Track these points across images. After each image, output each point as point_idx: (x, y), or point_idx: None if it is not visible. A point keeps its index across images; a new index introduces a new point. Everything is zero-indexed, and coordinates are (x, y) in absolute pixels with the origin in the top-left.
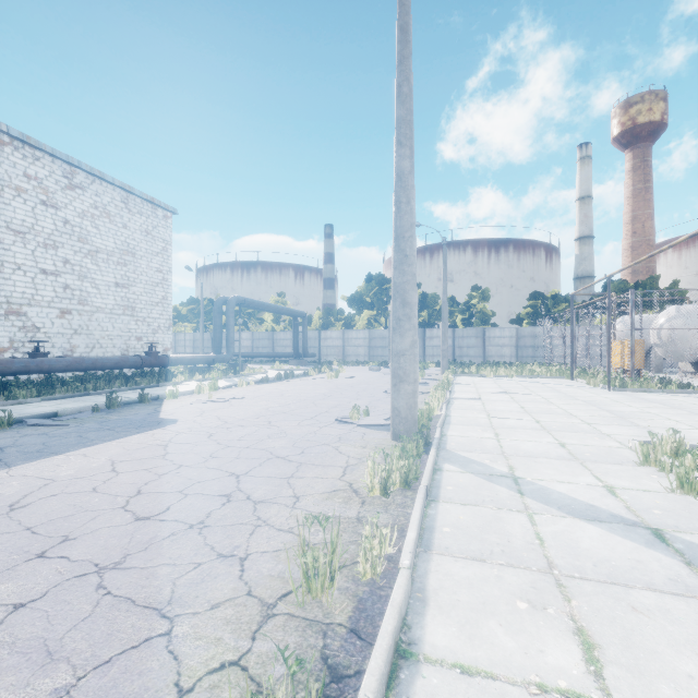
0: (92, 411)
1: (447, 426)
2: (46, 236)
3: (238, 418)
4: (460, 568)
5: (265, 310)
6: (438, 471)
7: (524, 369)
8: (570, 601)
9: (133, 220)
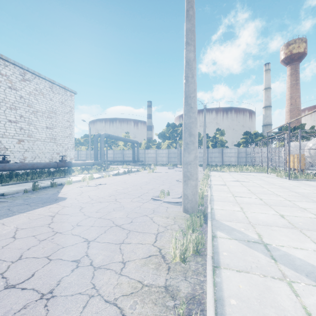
0: (24, 192)
1: (213, 202)
2: (11, 103)
3: (99, 196)
4: None
5: (119, 140)
6: (215, 238)
7: (242, 168)
8: None
9: (55, 97)
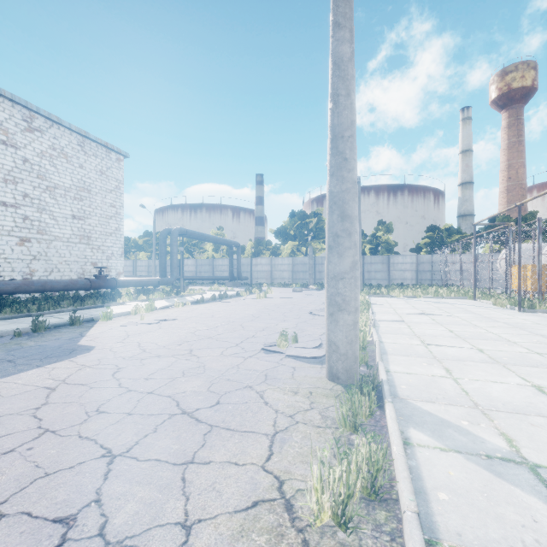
0: (15, 335)
1: (385, 358)
2: (6, 172)
3: (159, 344)
4: None
5: (205, 240)
6: (408, 447)
7: (427, 290)
8: None
9: (89, 161)
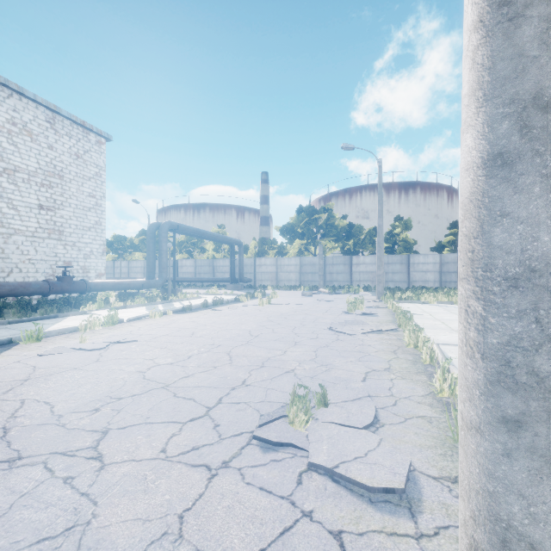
0: None
1: None
2: None
3: (55, 410)
4: None
5: (202, 237)
6: None
7: None
8: None
9: (61, 142)
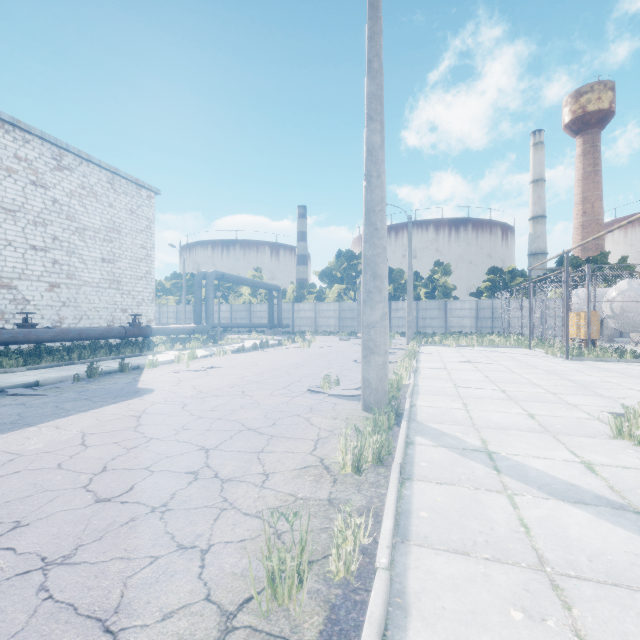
0: (73, 380)
1: (416, 396)
2: (35, 214)
3: (213, 387)
4: (442, 564)
5: (242, 284)
6: (411, 445)
7: (484, 339)
8: (571, 609)
9: (119, 200)
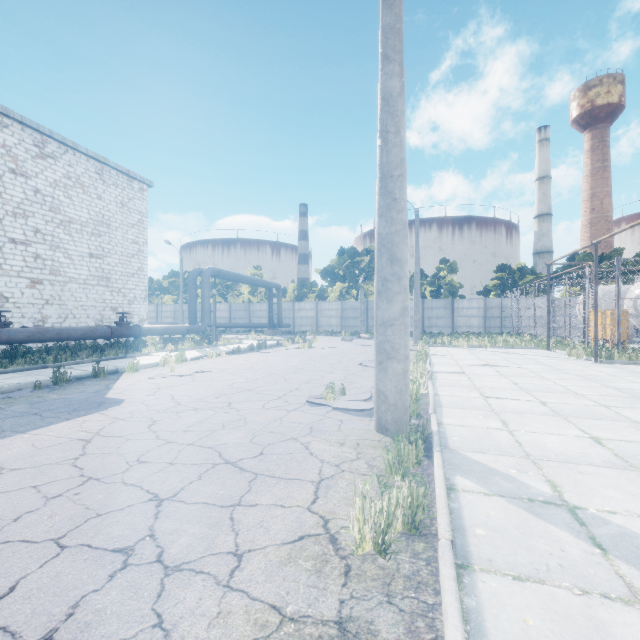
0: (34, 388)
1: (440, 410)
2: (15, 204)
3: (195, 397)
4: None
5: (241, 281)
6: (452, 492)
7: (495, 339)
8: None
9: (108, 192)
